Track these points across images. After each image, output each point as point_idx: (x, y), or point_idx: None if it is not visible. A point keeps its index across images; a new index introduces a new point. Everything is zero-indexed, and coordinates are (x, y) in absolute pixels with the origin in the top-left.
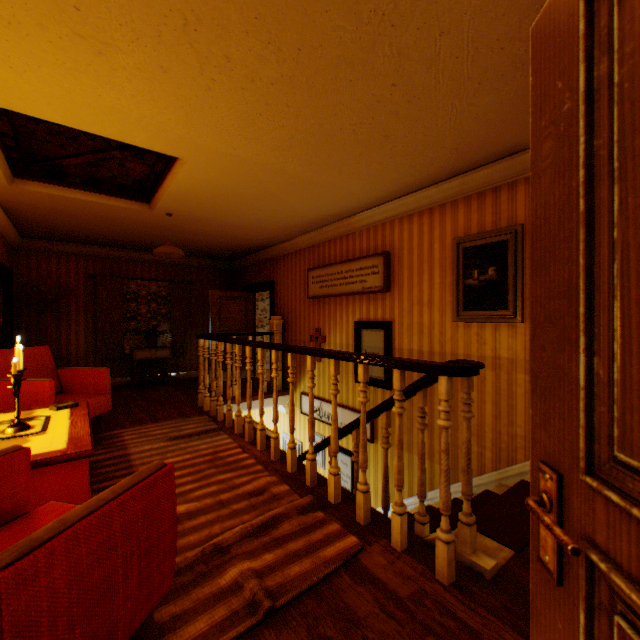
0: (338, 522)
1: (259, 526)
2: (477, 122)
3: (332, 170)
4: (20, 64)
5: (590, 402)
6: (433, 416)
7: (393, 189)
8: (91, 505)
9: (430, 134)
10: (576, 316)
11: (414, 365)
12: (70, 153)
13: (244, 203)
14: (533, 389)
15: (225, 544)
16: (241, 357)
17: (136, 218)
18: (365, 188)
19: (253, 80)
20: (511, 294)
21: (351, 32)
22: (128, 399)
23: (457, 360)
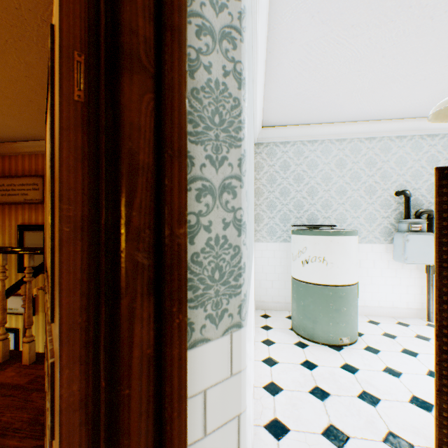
0: None
1: None
2: None
3: None
4: None
5: None
6: None
7: None
8: None
9: None
10: None
11: (38, 250)
12: None
13: None
14: None
15: None
16: None
17: None
18: (23, 126)
19: None
20: None
21: None
22: None
23: None
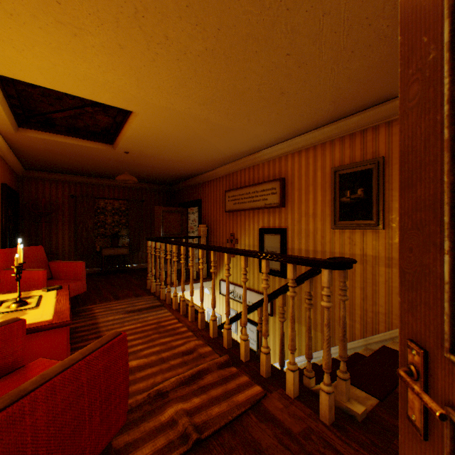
0: (247, 375)
1: (189, 377)
2: (350, 81)
3: (242, 119)
4: (20, 45)
5: (454, 294)
6: (316, 297)
7: (287, 132)
8: (65, 364)
9: (315, 91)
10: (440, 224)
11: (303, 261)
12: (57, 109)
13: (179, 144)
14: (401, 282)
15: (165, 390)
16: (178, 254)
17: (103, 155)
18: (266, 132)
19: (185, 53)
20: (375, 208)
21: (257, 15)
22: (98, 283)
23: (335, 257)
